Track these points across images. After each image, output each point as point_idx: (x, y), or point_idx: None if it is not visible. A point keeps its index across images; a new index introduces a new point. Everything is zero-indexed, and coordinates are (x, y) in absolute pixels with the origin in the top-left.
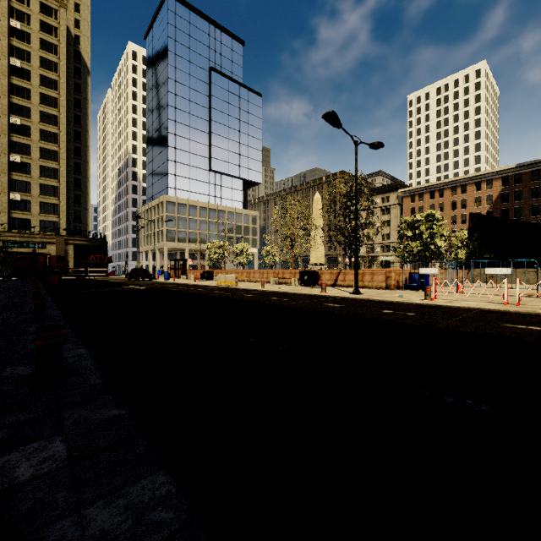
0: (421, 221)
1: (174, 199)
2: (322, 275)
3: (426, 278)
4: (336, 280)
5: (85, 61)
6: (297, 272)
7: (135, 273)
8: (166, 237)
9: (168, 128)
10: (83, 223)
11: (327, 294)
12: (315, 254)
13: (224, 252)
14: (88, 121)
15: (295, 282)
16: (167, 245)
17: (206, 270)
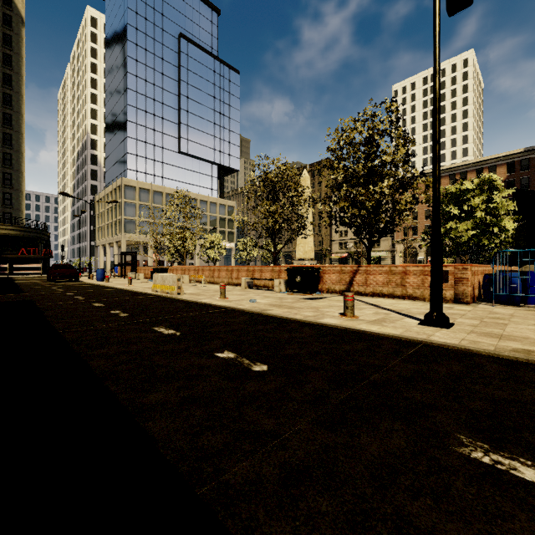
0: (472, 191)
1: (134, 182)
2: (325, 275)
3: (532, 281)
4: (349, 283)
5: (18, 8)
6: (284, 270)
7: (52, 271)
8: (124, 227)
9: (128, 100)
10: (15, 209)
11: (368, 326)
12: (303, 247)
13: (183, 242)
14: (22, 83)
15: (280, 286)
16: (126, 237)
17: (156, 267)
